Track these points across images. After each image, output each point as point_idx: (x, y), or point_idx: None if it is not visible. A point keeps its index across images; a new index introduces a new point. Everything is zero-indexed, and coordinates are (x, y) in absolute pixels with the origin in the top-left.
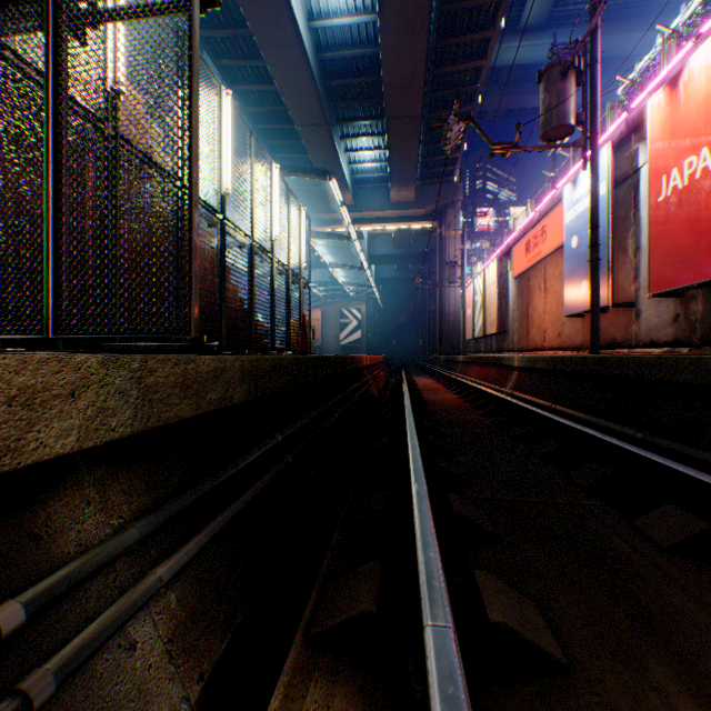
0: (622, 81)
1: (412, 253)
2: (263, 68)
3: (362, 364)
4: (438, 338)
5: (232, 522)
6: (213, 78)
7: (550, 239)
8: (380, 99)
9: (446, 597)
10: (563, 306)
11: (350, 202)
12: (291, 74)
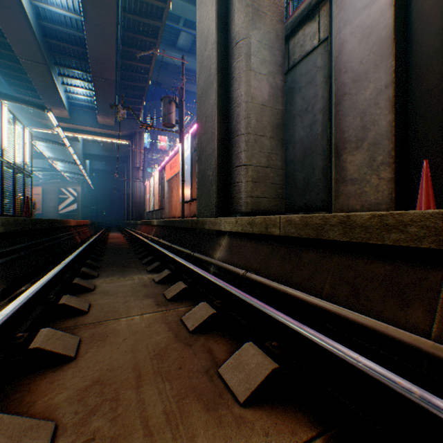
0: (190, 113)
1: (116, 156)
2: None
3: (70, 224)
4: (131, 210)
5: (4, 265)
6: None
7: (178, 166)
8: (89, 62)
9: (67, 262)
10: (180, 198)
11: (68, 116)
12: (15, 26)
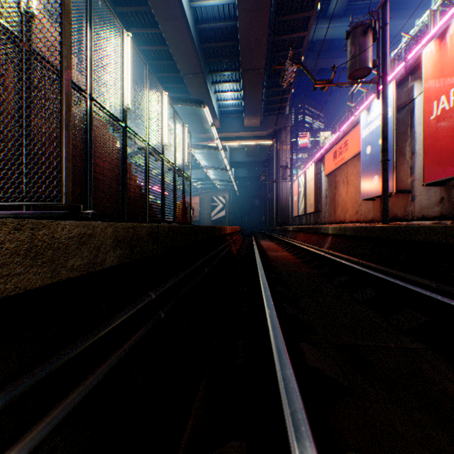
0: (405, 36)
1: (258, 161)
2: (160, 34)
3: (226, 232)
4: (275, 215)
5: (89, 396)
6: (117, 22)
7: (350, 149)
8: (238, 57)
9: None
10: (361, 193)
11: (218, 126)
12: (178, 38)
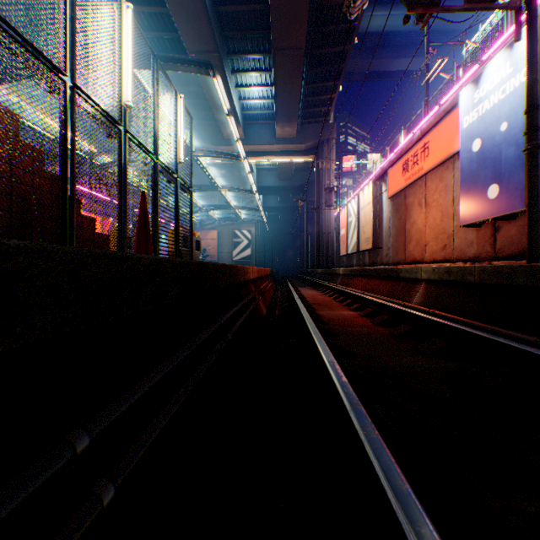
0: None
1: (293, 185)
2: None
3: (248, 277)
4: (316, 254)
5: None
6: None
7: (434, 153)
8: (267, 31)
9: None
10: (460, 215)
11: (241, 136)
12: None
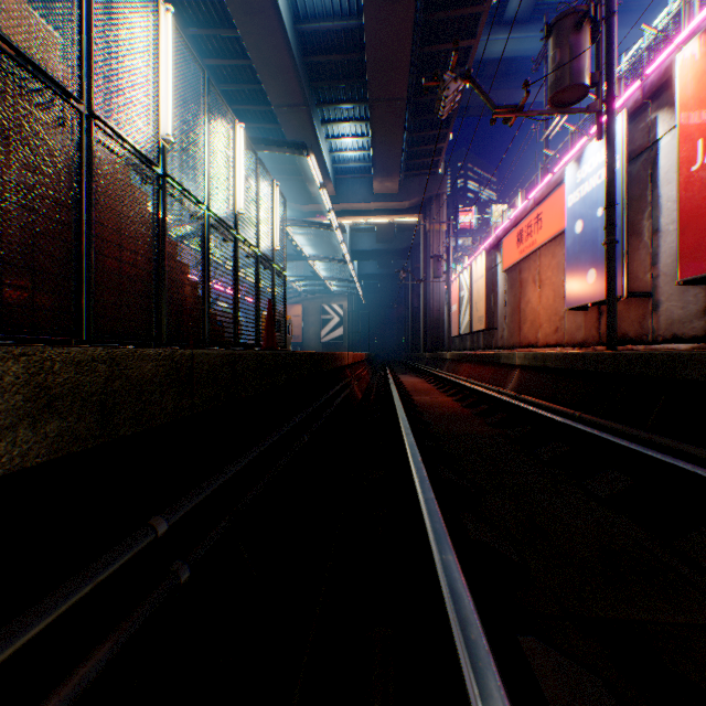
0: (648, 31)
1: (395, 249)
2: (237, 40)
3: (344, 363)
4: (422, 335)
5: None
6: None
7: (546, 227)
8: (363, 80)
9: None
10: (565, 298)
11: (332, 193)
12: (266, 45)
